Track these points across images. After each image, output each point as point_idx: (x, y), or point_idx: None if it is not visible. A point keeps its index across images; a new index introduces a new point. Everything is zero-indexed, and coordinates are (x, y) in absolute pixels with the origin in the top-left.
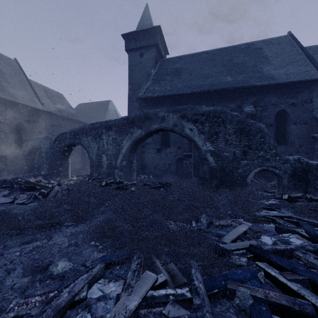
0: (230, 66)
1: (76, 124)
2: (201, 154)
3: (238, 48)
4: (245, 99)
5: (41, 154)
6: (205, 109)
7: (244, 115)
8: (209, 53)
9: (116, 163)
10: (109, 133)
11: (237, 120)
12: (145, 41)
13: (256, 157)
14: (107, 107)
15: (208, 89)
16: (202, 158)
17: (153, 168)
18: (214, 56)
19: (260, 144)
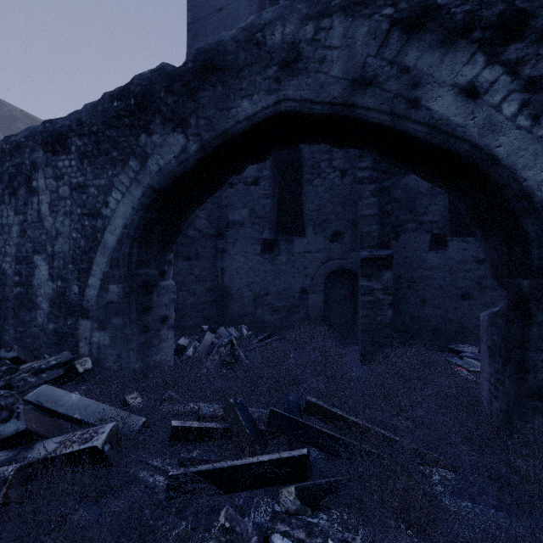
0: None
1: None
2: None
3: None
4: None
5: None
6: None
7: None
8: None
9: (82, 291)
10: (57, 166)
11: None
12: None
13: None
14: None
15: None
16: None
17: (250, 302)
18: None
19: None
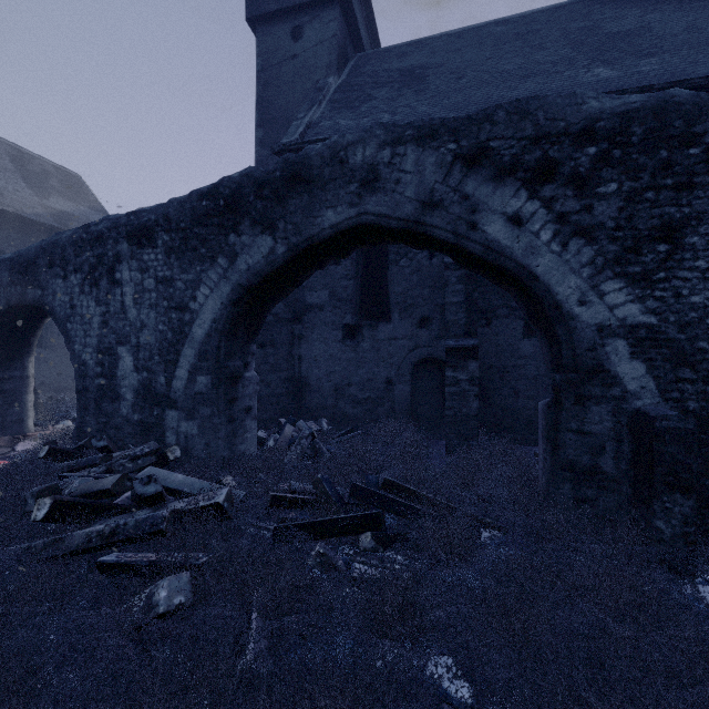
0: (596, 41)
1: None
2: (577, 347)
3: None
4: None
5: None
6: (597, 103)
7: None
8: (512, 23)
9: (169, 382)
10: (142, 259)
11: None
12: None
13: None
14: None
15: None
16: (583, 368)
17: (331, 394)
18: (531, 27)
19: None
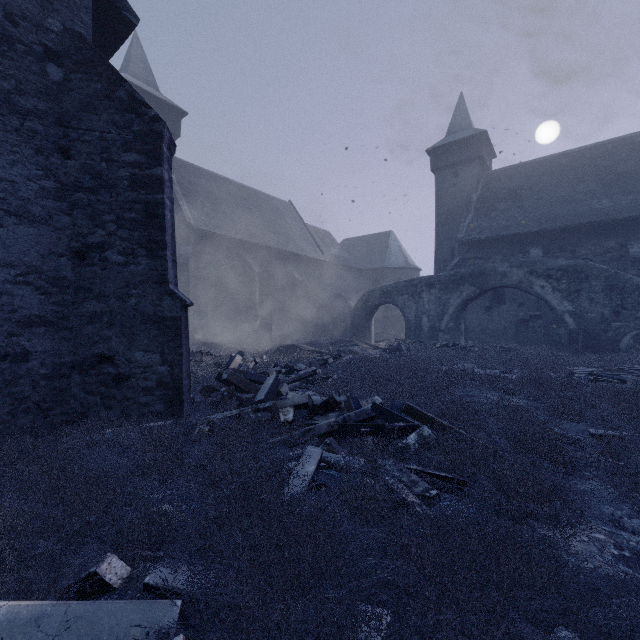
0: (609, 179)
1: (351, 273)
2: (557, 315)
3: (628, 142)
4: (634, 234)
5: (325, 314)
6: (561, 263)
7: (629, 258)
8: (571, 157)
9: (440, 325)
10: (430, 292)
11: (606, 276)
12: (462, 155)
13: (633, 318)
14: (386, 242)
15: (568, 224)
16: (558, 320)
17: (479, 333)
18: (580, 162)
19: (638, 303)
